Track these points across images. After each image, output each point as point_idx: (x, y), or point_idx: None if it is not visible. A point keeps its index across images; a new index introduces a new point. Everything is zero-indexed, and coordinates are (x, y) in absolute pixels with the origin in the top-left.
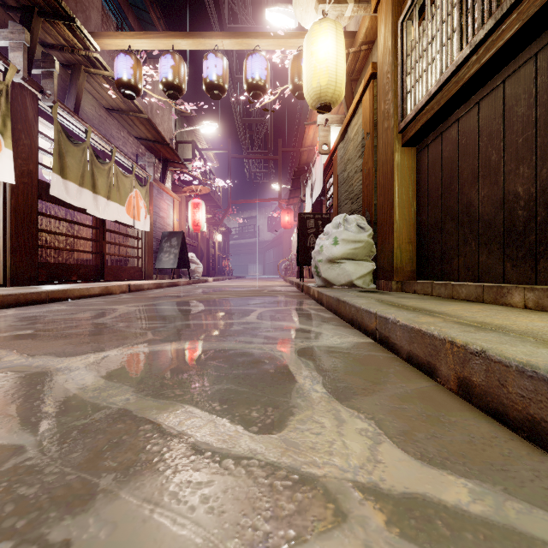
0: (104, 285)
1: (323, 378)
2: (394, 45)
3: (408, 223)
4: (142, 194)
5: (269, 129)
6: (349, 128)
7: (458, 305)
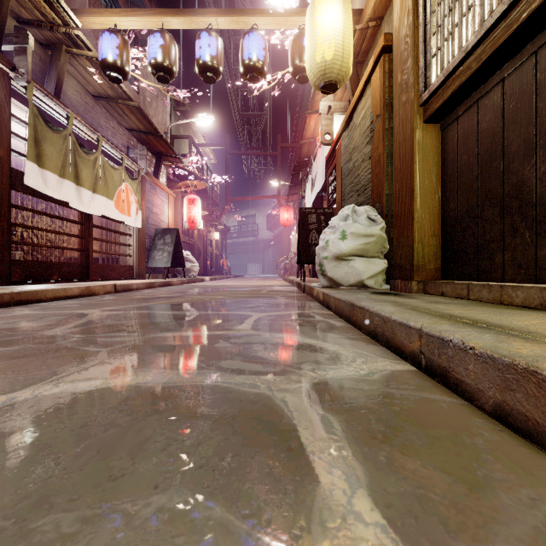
0: (84, 285)
1: (365, 469)
2: (414, 3)
3: (431, 212)
4: (133, 188)
5: (268, 124)
6: (355, 114)
7: (526, 315)
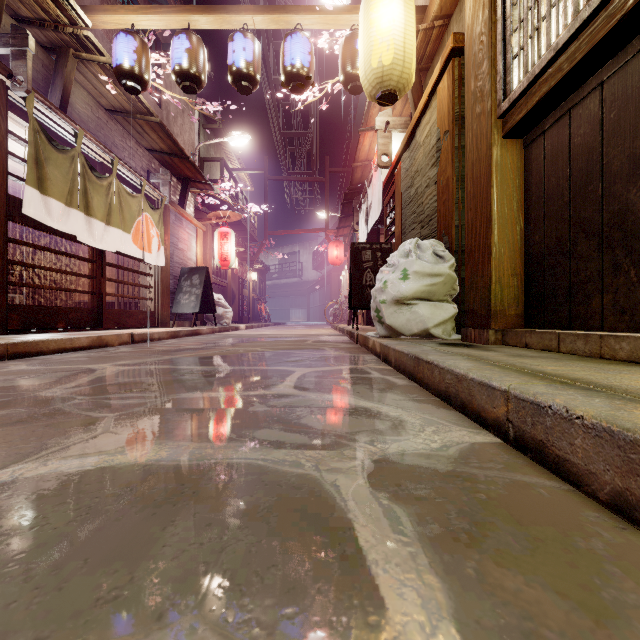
0: (95, 335)
1: (449, 589)
2: None
3: (511, 246)
4: (154, 220)
5: (314, 144)
6: (418, 130)
7: (636, 372)
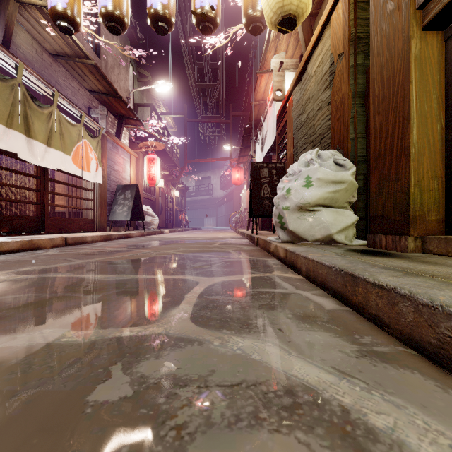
0: (25, 239)
1: None
2: None
3: (431, 147)
4: (93, 146)
5: (221, 93)
6: (310, 63)
7: None
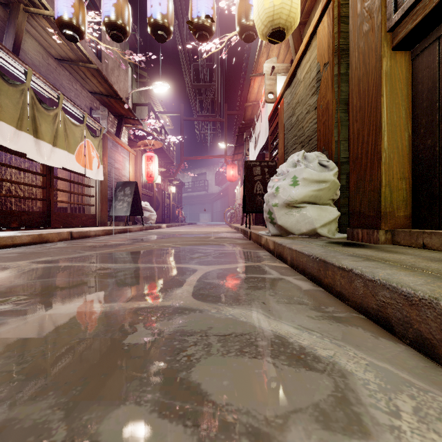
0: (36, 233)
1: None
2: None
3: (400, 152)
4: (94, 145)
5: (216, 93)
6: (299, 69)
7: None
